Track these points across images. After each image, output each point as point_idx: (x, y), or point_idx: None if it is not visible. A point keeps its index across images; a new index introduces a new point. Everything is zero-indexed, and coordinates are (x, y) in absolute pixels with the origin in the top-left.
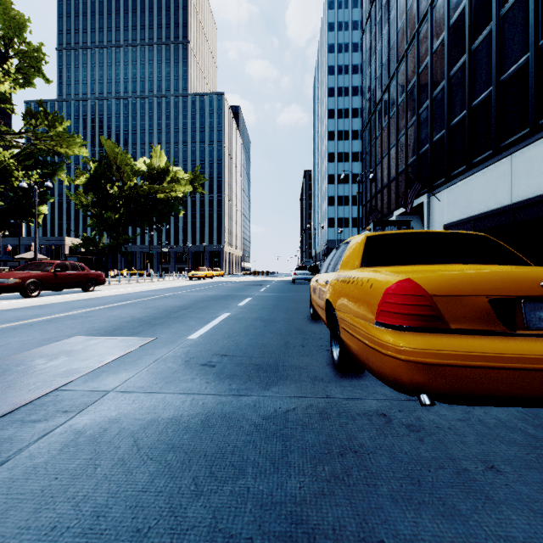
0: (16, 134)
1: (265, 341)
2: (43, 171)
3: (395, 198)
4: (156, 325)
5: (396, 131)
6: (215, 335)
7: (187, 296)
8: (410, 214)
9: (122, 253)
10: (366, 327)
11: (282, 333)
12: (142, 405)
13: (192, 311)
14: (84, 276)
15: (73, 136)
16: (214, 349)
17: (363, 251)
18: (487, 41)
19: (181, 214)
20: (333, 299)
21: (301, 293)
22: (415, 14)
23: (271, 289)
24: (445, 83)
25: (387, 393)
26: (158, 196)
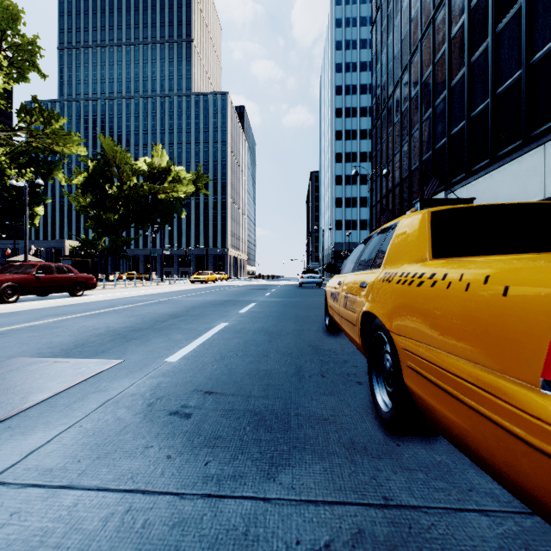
0: (10, 131)
1: (270, 366)
2: (39, 171)
3: (408, 197)
4: (132, 340)
5: (409, 125)
6: (202, 356)
7: (182, 301)
8: None
9: (121, 256)
10: (503, 387)
11: (291, 353)
12: (19, 533)
13: (182, 321)
14: (71, 279)
15: (70, 134)
16: (196, 380)
17: (431, 233)
18: (514, 21)
19: (183, 215)
20: (382, 312)
21: (310, 299)
22: (430, 0)
23: (276, 294)
24: (465, 71)
25: (495, 490)
26: (159, 196)
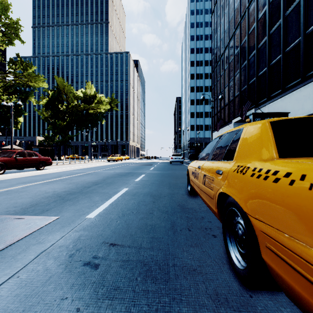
0: (3, 74)
1: (154, 222)
2: (20, 96)
3: (233, 112)
4: (67, 201)
5: (234, 70)
6: (110, 213)
7: (102, 173)
8: (242, 121)
9: (68, 145)
10: None
11: (167, 211)
12: None
13: (100, 187)
14: (37, 160)
15: (38, 75)
16: (105, 233)
17: (275, 137)
18: (296, 9)
19: (103, 122)
20: (239, 197)
21: (177, 171)
22: None
23: (157, 168)
24: (267, 38)
25: None
26: (89, 111)
